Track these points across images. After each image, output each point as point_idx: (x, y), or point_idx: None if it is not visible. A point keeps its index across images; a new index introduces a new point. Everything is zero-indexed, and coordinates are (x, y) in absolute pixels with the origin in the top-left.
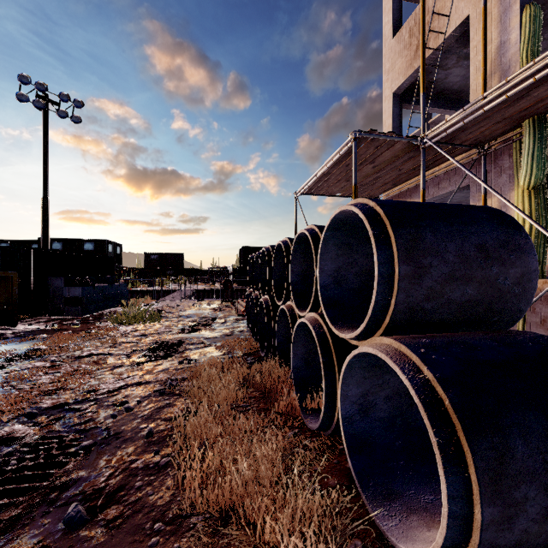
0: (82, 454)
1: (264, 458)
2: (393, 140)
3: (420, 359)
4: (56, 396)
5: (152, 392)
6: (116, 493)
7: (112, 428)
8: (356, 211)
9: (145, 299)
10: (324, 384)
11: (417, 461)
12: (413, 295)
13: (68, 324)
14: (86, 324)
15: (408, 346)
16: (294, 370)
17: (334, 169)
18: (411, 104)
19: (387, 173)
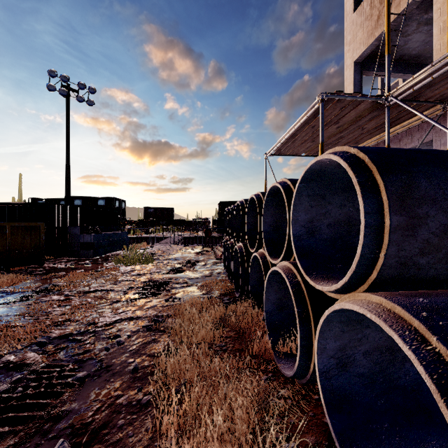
0: (76, 385)
1: (239, 409)
2: (358, 101)
3: (425, 325)
4: (63, 326)
5: (141, 327)
6: (100, 431)
7: (104, 360)
8: (336, 158)
9: (143, 244)
10: (299, 334)
11: (403, 424)
12: (405, 249)
13: (82, 264)
14: (96, 264)
15: (405, 307)
16: (266, 314)
17: (300, 130)
18: (371, 70)
19: (350, 133)
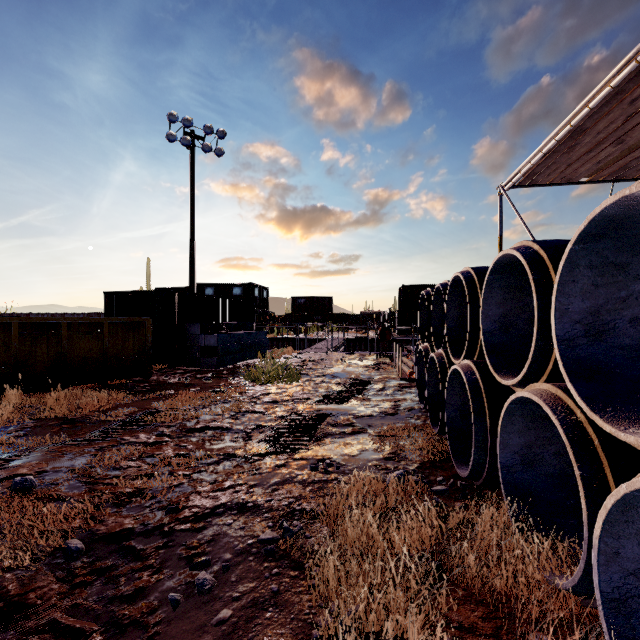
0: None
1: None
2: None
3: None
4: (126, 508)
5: (255, 541)
6: None
7: None
8: None
9: (287, 349)
10: None
11: None
12: None
13: (200, 378)
14: (218, 380)
15: None
16: (606, 605)
17: (597, 116)
18: None
19: None
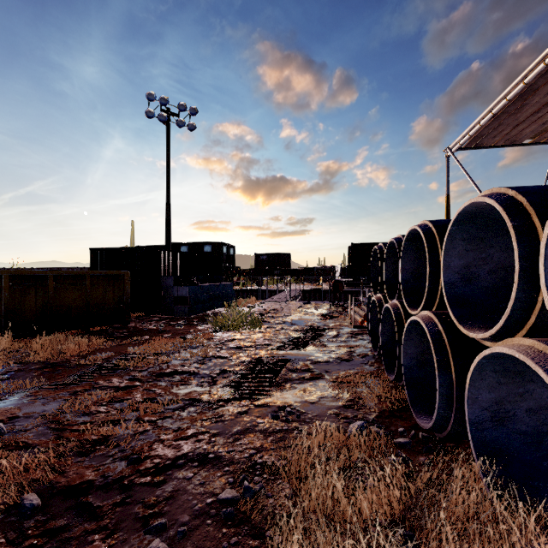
0: None
1: None
2: None
3: None
4: (89, 457)
5: (214, 500)
6: None
7: None
8: None
9: (250, 299)
10: None
11: None
12: None
13: (173, 325)
14: (189, 326)
15: None
16: None
17: None
18: None
19: None
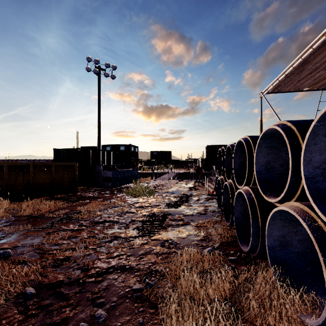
0: None
1: None
2: None
3: None
4: (60, 268)
5: (130, 290)
6: None
7: None
8: None
9: (148, 178)
10: None
11: None
12: None
13: (103, 194)
14: (112, 194)
15: None
16: None
17: (316, 54)
18: None
19: None
